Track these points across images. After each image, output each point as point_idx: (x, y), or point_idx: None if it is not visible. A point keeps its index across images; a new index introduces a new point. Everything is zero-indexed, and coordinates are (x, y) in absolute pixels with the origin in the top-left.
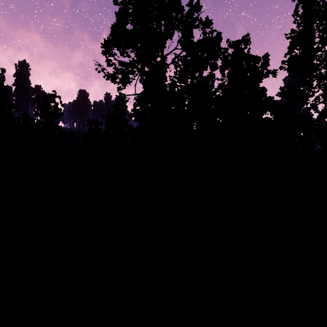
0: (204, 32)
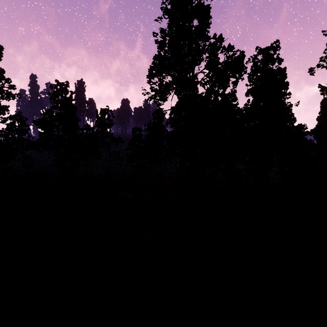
0: (227, 56)
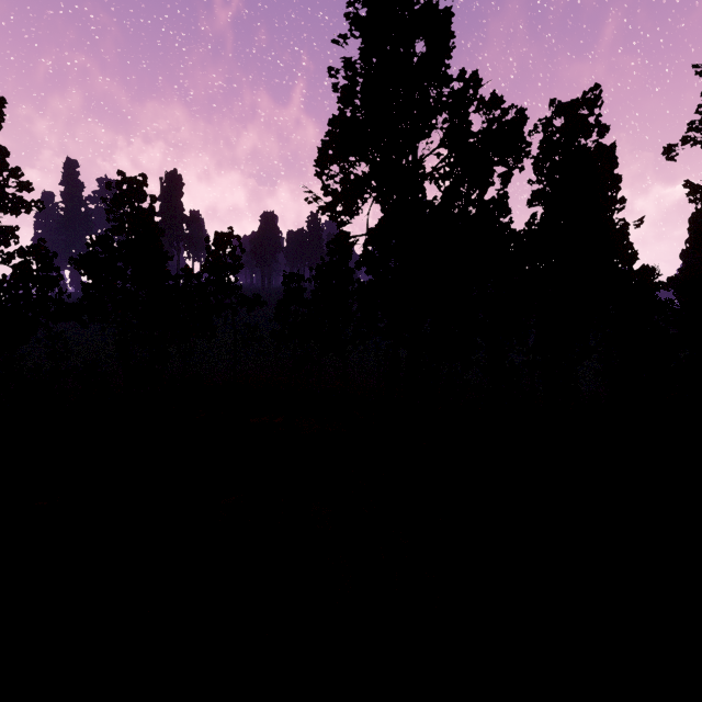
0: (489, 120)
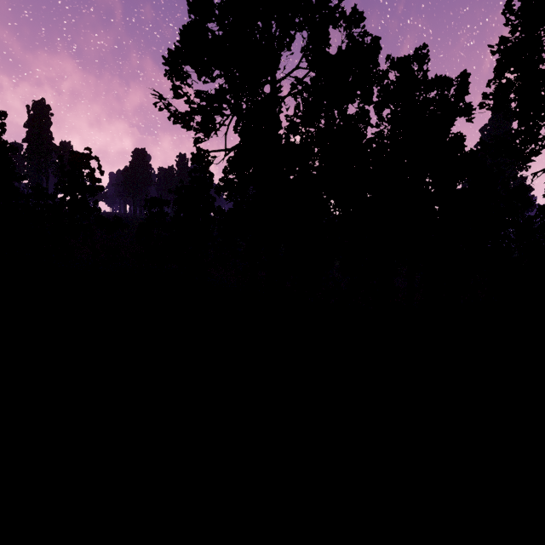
0: (349, 36)
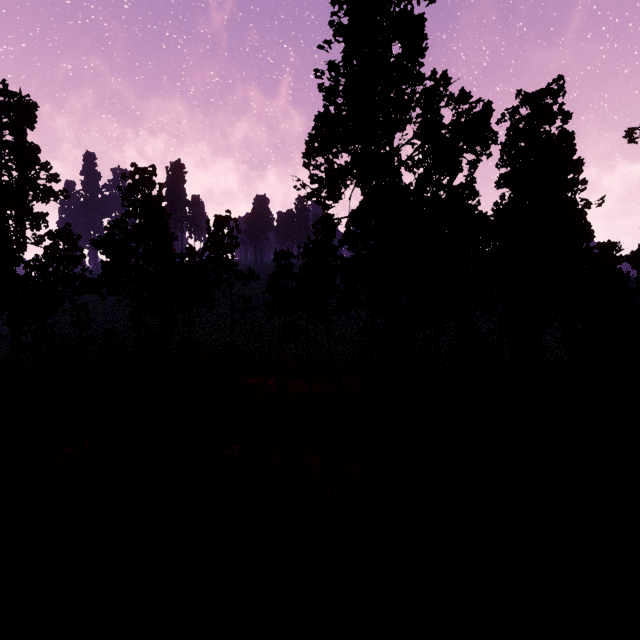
0: (458, 113)
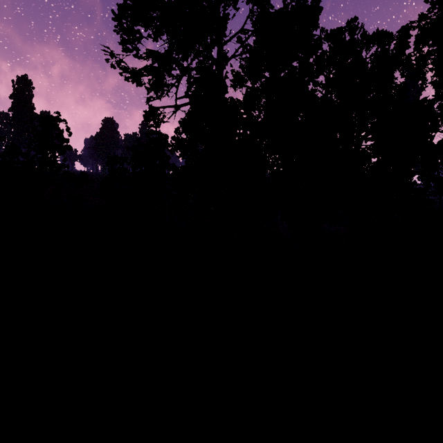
0: None
